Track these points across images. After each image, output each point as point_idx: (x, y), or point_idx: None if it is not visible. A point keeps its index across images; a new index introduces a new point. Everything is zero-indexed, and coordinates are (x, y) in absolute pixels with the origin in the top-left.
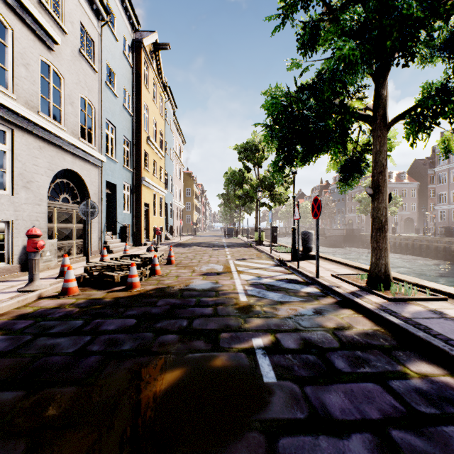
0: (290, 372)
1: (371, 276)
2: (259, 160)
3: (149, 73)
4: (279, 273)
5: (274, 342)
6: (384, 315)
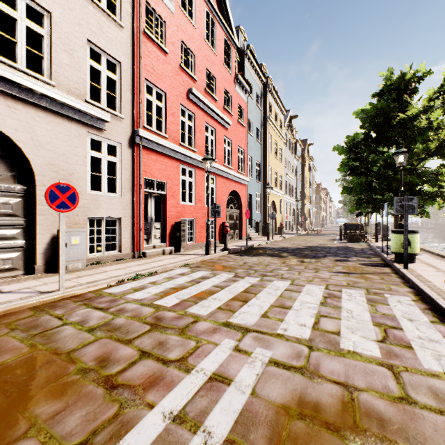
0: None
1: None
2: None
3: (305, 160)
4: None
5: None
6: None
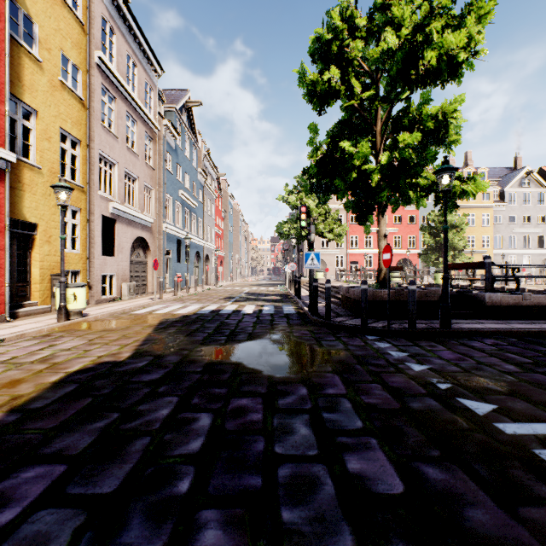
0: None
1: None
2: None
3: None
4: None
5: None
6: None
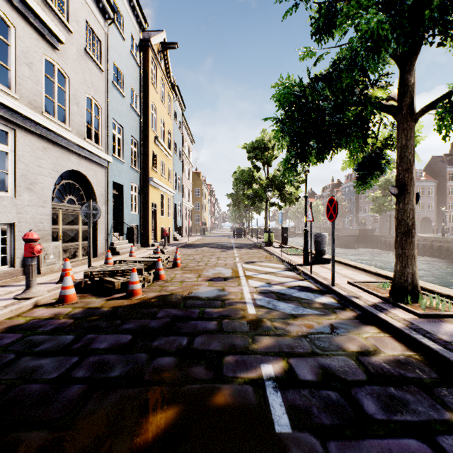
0: (308, 418)
1: (395, 286)
2: (268, 159)
3: (157, 72)
4: (290, 279)
5: (287, 371)
6: (417, 337)
